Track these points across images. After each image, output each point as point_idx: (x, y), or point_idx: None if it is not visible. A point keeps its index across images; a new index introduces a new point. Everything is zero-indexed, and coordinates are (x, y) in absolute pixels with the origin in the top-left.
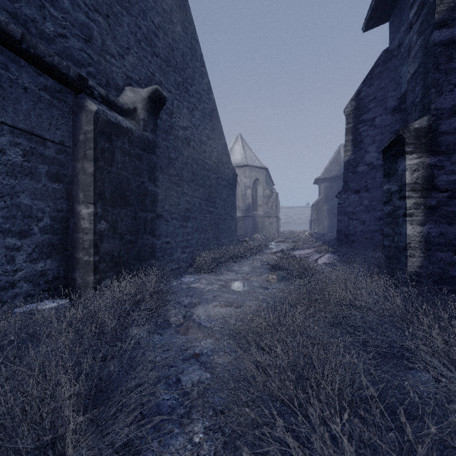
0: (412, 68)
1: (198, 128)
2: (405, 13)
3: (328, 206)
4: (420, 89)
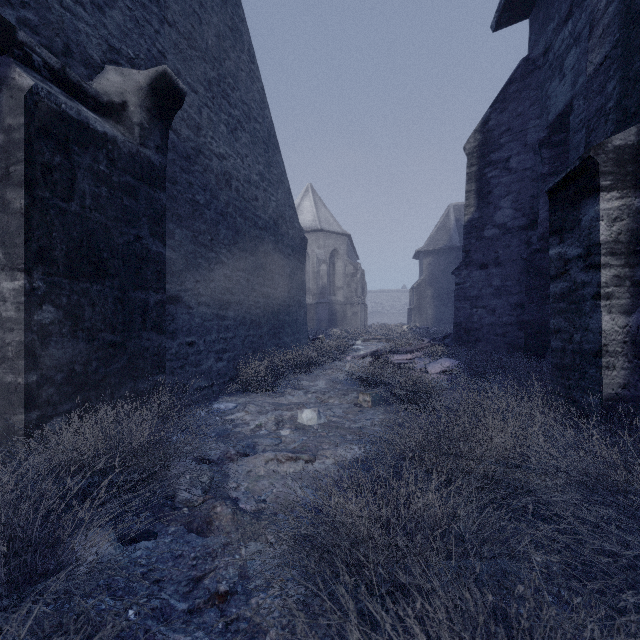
0: (599, 53)
1: (245, 160)
2: (555, 2)
3: (434, 289)
4: (617, 85)
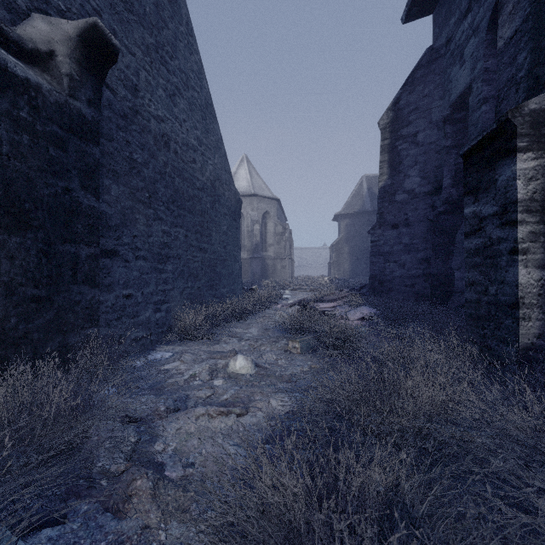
0: (509, 28)
1: (183, 124)
2: None
3: (350, 247)
4: (528, 55)
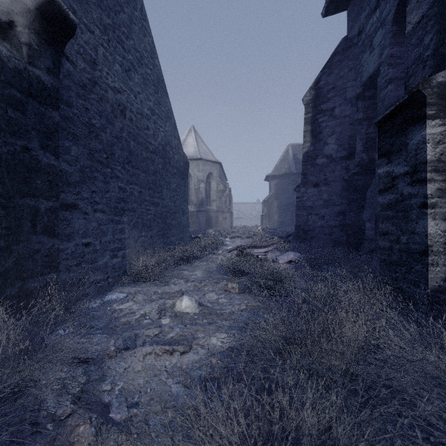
0: (417, 14)
1: (137, 96)
2: None
3: (278, 202)
4: (434, 36)
